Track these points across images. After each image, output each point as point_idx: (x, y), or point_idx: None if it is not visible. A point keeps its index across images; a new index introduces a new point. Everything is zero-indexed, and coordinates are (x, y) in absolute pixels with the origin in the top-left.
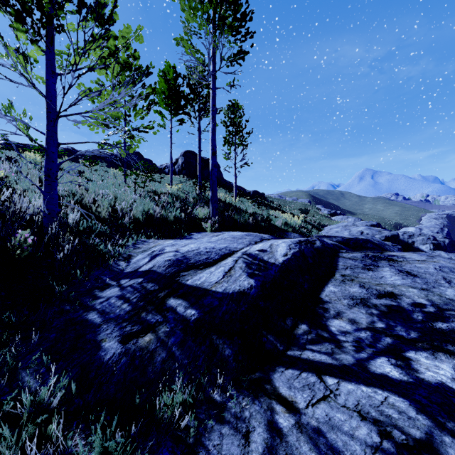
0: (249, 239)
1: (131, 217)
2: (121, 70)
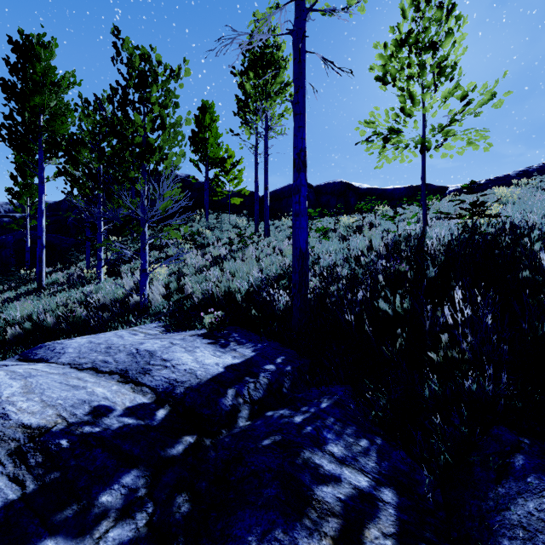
0: (104, 359)
1: (197, 297)
2: (384, 65)
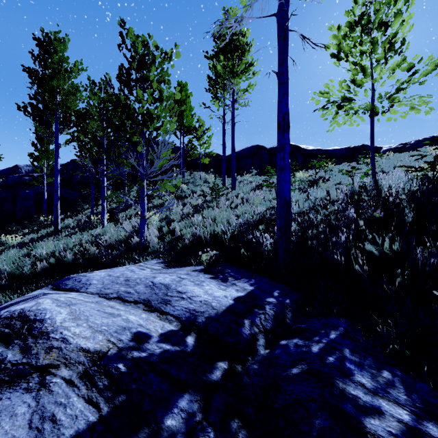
0: (126, 290)
1: (188, 238)
2: (339, 44)
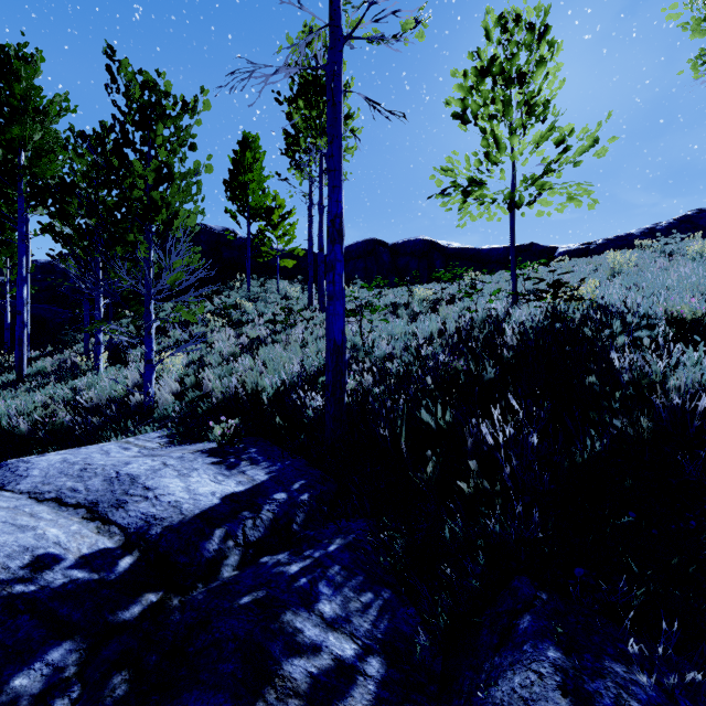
0: (73, 487)
1: (217, 396)
2: (463, 100)
